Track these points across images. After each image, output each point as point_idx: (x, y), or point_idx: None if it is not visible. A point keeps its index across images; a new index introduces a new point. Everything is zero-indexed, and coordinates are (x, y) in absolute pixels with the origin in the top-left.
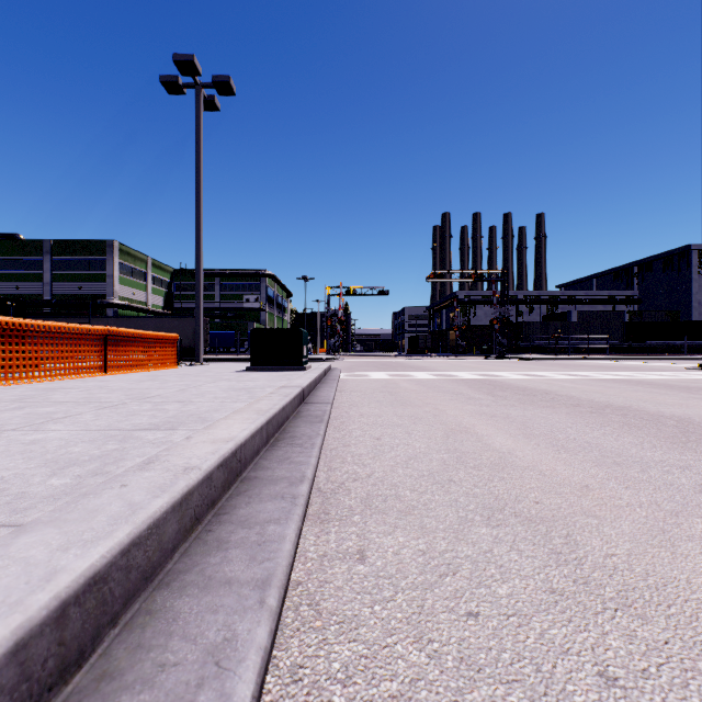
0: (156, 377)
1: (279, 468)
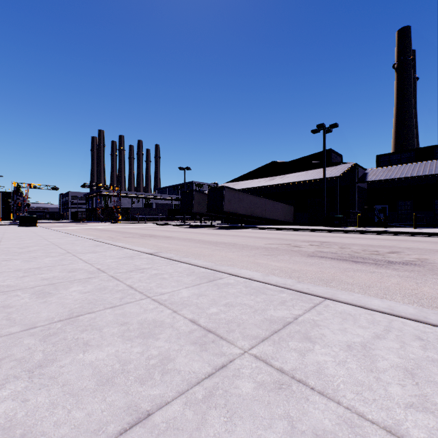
0: (2, 228)
1: None
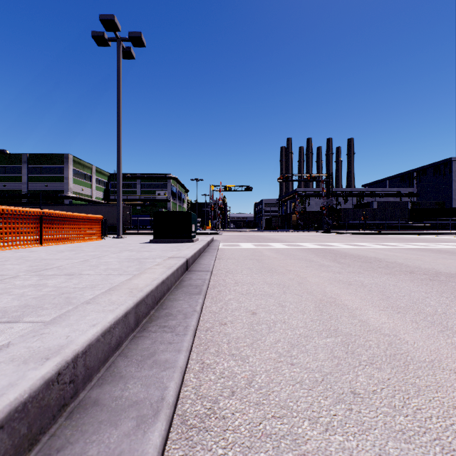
0: (77, 248)
1: (134, 378)
